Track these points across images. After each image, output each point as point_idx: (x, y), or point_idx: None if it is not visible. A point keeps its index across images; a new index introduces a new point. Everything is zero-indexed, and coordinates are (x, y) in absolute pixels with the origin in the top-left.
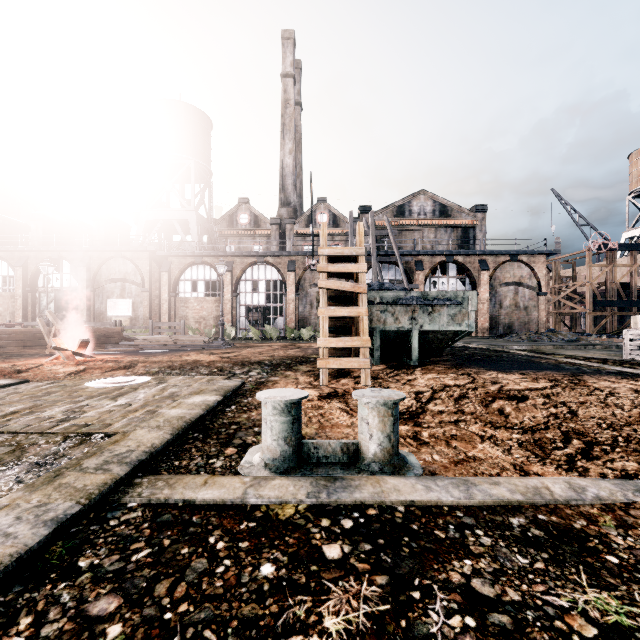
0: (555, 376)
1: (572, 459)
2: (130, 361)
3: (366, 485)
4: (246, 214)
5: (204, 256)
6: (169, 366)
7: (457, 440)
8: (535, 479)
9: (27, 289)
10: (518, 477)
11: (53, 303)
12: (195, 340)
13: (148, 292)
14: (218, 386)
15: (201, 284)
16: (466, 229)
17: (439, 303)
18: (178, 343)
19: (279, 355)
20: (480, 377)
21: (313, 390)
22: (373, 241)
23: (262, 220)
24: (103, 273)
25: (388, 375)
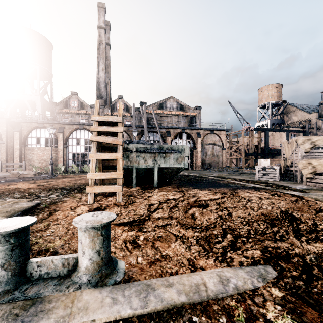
0: (225, 191)
1: (225, 251)
2: None
3: (59, 307)
4: (75, 101)
5: (44, 123)
6: None
7: (160, 241)
8: (198, 275)
9: None
10: (188, 274)
11: None
12: (28, 174)
13: (4, 144)
14: (13, 208)
15: (43, 140)
16: (192, 117)
17: (168, 152)
18: (15, 176)
19: (80, 182)
20: (188, 193)
21: (86, 206)
22: (145, 120)
23: (85, 105)
24: None
25: (138, 194)
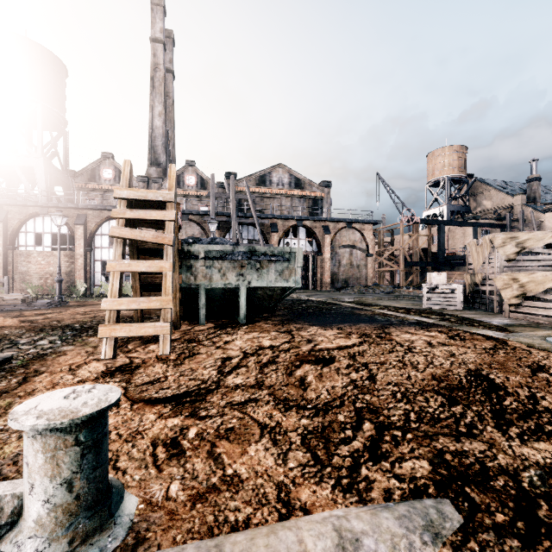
0: (367, 329)
1: (357, 462)
2: None
3: None
4: (110, 169)
5: (50, 207)
6: None
7: (228, 440)
8: (293, 531)
9: None
10: (272, 527)
11: None
12: (10, 299)
13: None
14: None
15: (47, 237)
16: (316, 200)
17: (265, 259)
18: None
19: (105, 315)
20: (299, 335)
21: (102, 363)
22: (233, 203)
23: None
24: None
25: (207, 337)
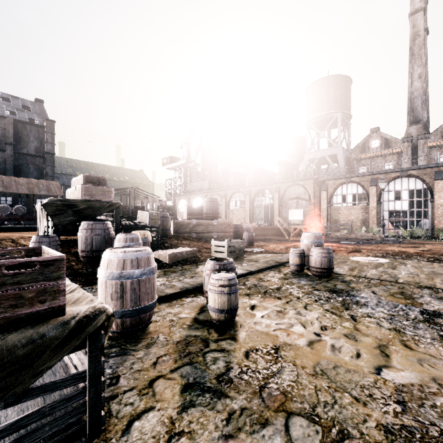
0: None
1: None
2: (352, 248)
3: None
4: (377, 140)
5: (352, 177)
6: (386, 253)
7: None
8: None
9: (250, 206)
10: None
11: (261, 213)
12: (372, 236)
13: (312, 204)
14: None
15: (349, 197)
16: None
17: None
18: (360, 238)
19: None
20: None
21: None
22: None
23: (392, 141)
24: (286, 195)
25: None
